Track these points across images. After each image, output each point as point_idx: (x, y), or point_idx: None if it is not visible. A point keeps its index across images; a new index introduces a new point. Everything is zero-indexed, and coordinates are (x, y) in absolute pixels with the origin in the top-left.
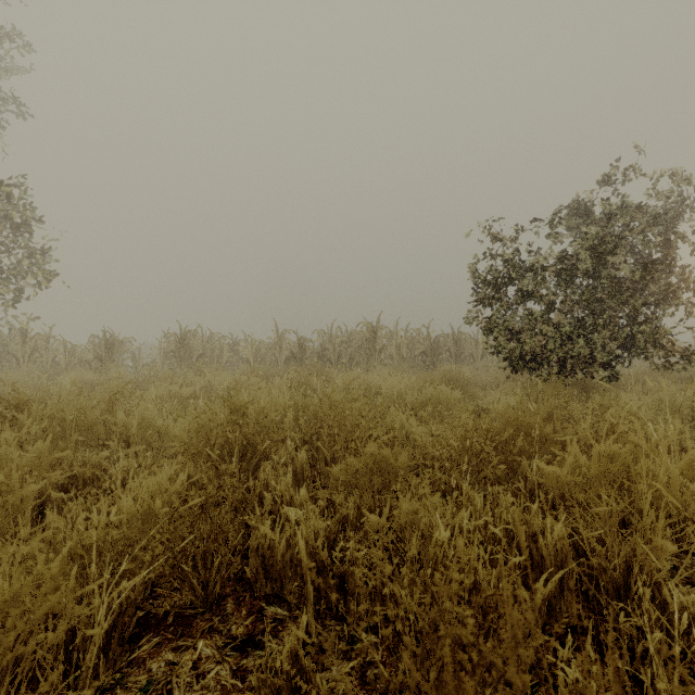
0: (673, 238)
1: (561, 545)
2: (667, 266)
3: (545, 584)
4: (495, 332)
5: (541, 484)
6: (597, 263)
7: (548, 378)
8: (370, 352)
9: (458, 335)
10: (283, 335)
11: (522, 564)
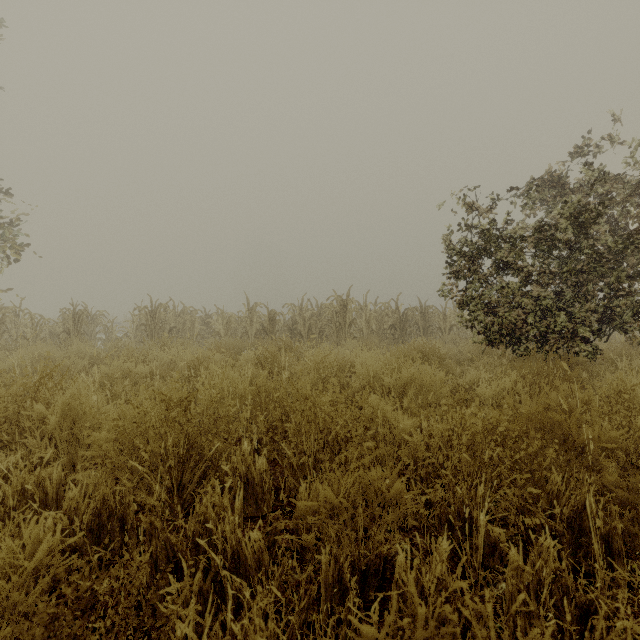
0: None
1: None
2: None
3: None
4: (472, 306)
5: (583, 511)
6: (579, 233)
7: (527, 353)
8: (340, 325)
9: (426, 308)
10: (254, 308)
11: None
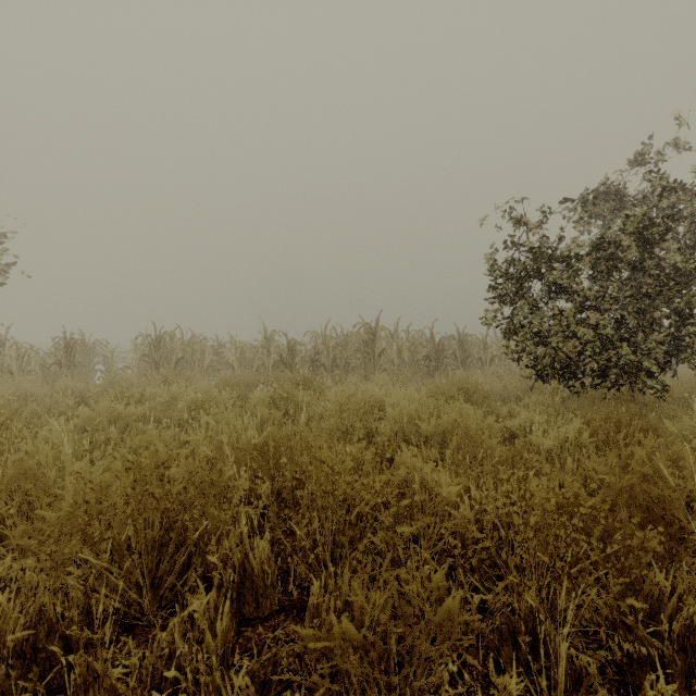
0: None
1: None
2: None
3: None
4: (520, 335)
5: None
6: (644, 251)
7: (584, 390)
8: (369, 356)
9: (465, 336)
10: (272, 336)
11: None
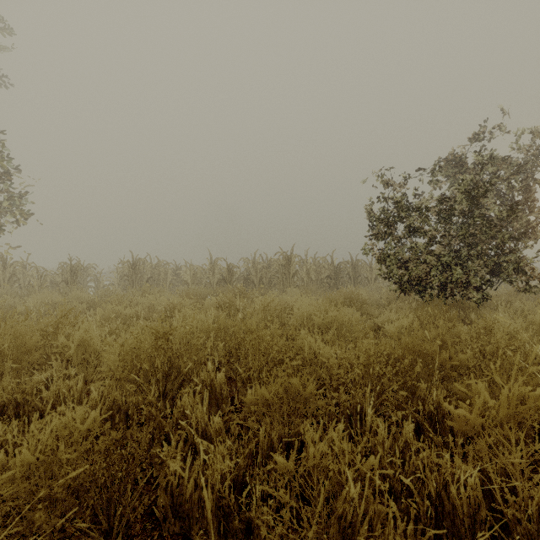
0: (533, 184)
1: (475, 496)
2: (527, 207)
3: (457, 534)
4: (388, 261)
5: (438, 408)
6: (472, 204)
7: (431, 299)
8: (285, 276)
9: (356, 262)
10: (216, 262)
11: (434, 514)
